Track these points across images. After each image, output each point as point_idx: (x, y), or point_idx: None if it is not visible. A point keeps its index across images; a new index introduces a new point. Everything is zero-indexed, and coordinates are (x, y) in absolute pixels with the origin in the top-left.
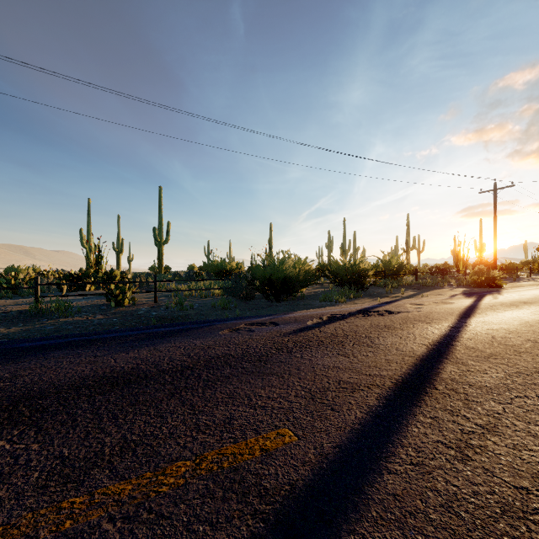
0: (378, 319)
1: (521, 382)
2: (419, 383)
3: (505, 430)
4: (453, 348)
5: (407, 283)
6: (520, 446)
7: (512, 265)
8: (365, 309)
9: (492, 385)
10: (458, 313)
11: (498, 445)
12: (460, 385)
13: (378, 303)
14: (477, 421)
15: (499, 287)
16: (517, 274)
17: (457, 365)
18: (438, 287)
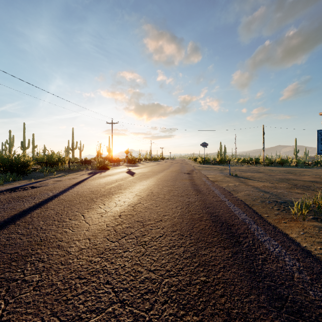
0: (18, 193)
1: (66, 209)
2: (6, 224)
3: (34, 232)
4: (51, 201)
5: (62, 169)
6: (33, 236)
7: (118, 159)
8: (14, 187)
9: (50, 214)
10: (74, 183)
11: (22, 240)
12: (32, 218)
13: (30, 183)
14: (23, 232)
15: (108, 169)
16: (119, 163)
17: (43, 209)
18: (80, 170)
